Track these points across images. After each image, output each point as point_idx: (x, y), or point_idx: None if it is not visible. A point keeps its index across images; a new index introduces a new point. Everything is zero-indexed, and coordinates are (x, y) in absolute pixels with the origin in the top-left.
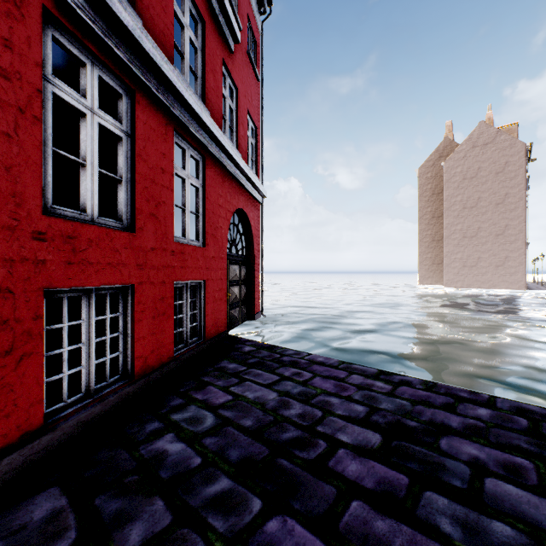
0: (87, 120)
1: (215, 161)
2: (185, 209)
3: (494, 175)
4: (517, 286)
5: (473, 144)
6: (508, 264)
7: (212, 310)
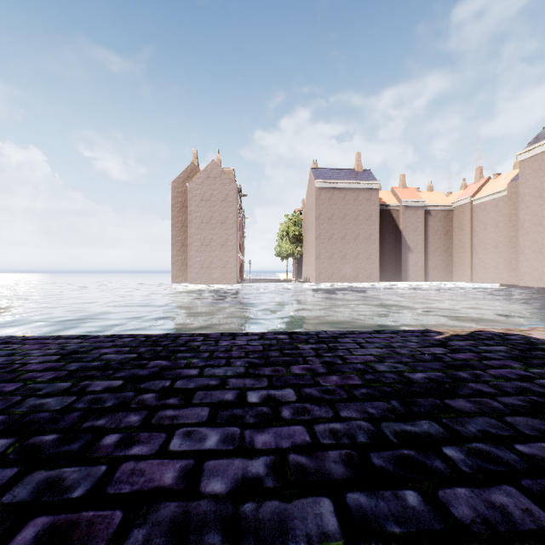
0: None
1: None
2: None
3: (220, 201)
4: (233, 281)
5: (208, 175)
6: (229, 266)
7: None
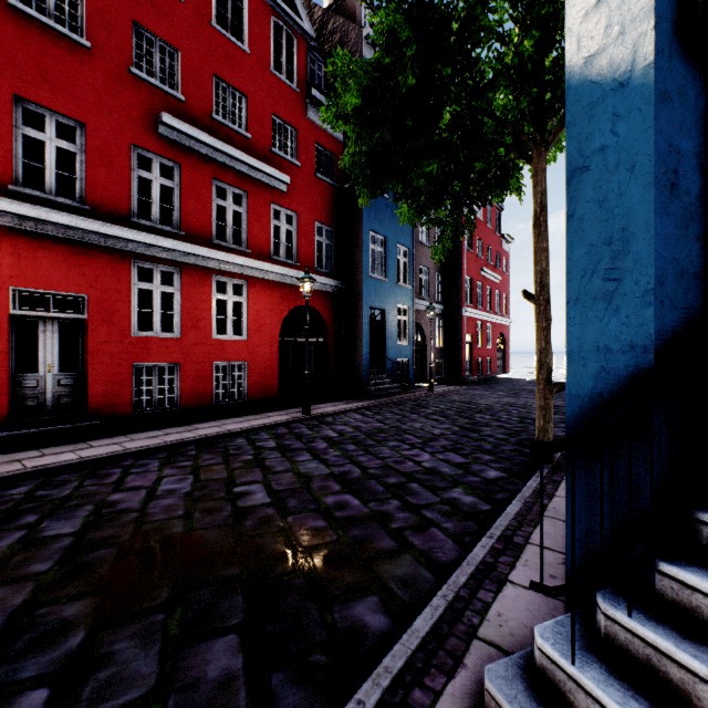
0: (478, 332)
1: (493, 323)
2: (487, 339)
3: None
4: None
5: None
6: None
7: (493, 366)
